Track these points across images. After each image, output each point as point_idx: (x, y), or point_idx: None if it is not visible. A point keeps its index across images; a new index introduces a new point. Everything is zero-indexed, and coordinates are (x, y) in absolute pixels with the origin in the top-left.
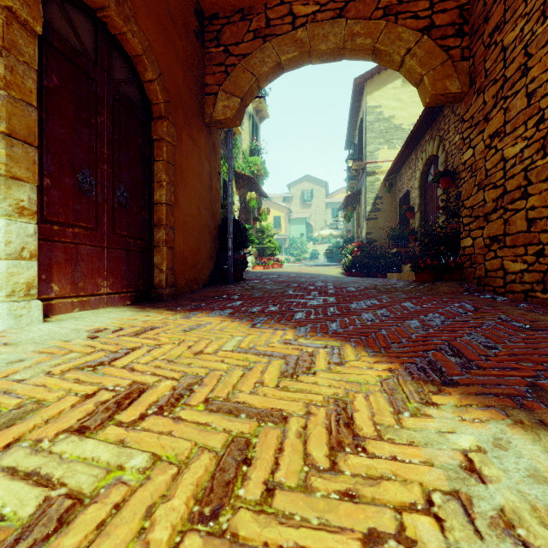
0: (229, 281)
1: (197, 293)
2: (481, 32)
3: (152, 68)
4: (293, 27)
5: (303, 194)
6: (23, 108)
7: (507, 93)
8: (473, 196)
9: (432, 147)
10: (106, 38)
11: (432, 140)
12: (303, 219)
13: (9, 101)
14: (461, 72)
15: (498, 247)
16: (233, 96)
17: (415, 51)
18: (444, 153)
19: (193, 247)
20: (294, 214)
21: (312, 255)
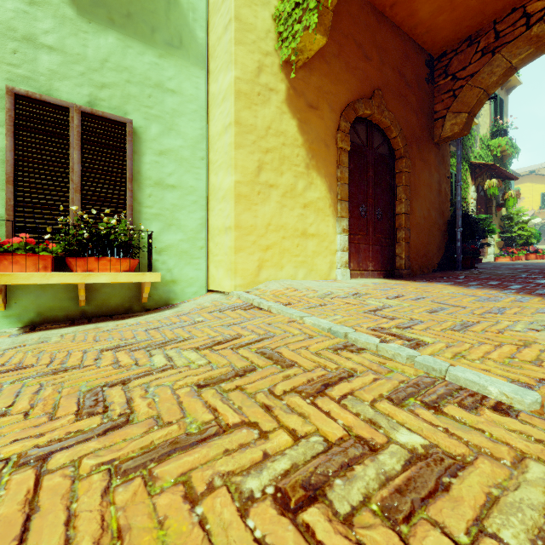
0: (458, 268)
1: (427, 275)
2: None
3: (396, 129)
4: (526, 27)
5: None
6: (344, 186)
7: None
8: None
9: None
10: (371, 128)
11: None
12: None
13: (341, 186)
14: None
15: None
16: (460, 113)
17: None
18: None
19: (423, 241)
20: None
21: None
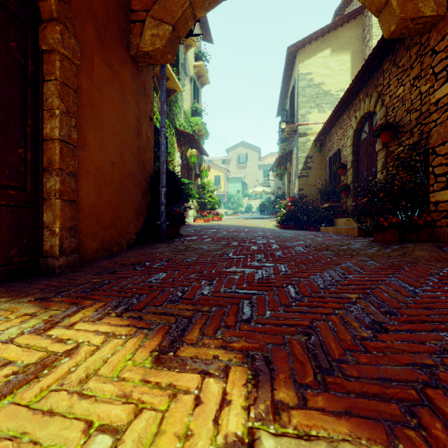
0: (162, 239)
1: (114, 258)
2: None
3: None
4: None
5: (239, 158)
6: None
7: None
8: None
9: (369, 104)
10: None
11: (369, 97)
12: (239, 178)
13: None
14: None
15: None
16: (163, 23)
17: None
18: (384, 108)
19: (111, 200)
20: (232, 174)
21: (246, 209)
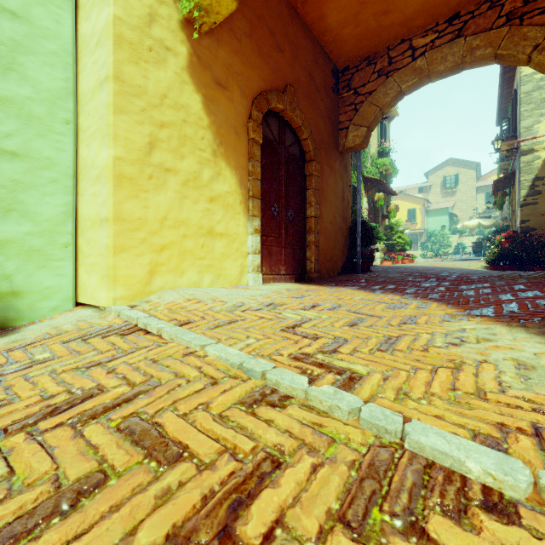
0: (358, 271)
1: (334, 278)
2: None
3: (306, 131)
4: (412, 59)
5: (445, 181)
6: (256, 182)
7: None
8: None
9: None
10: (283, 125)
11: None
12: (444, 209)
13: (252, 181)
14: None
15: None
16: (361, 127)
17: (544, 46)
18: None
19: (330, 245)
20: (433, 205)
21: (456, 250)
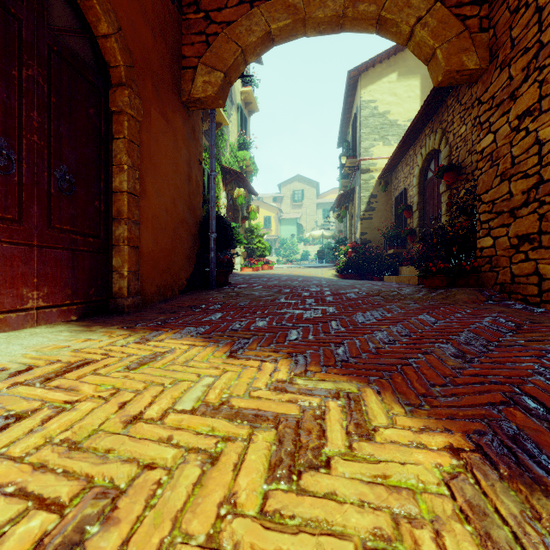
0: (212, 286)
1: (170, 302)
2: None
3: (108, 18)
4: None
5: (294, 194)
6: None
7: (543, 62)
8: (493, 189)
9: (434, 141)
10: None
11: (434, 134)
12: (294, 220)
13: None
14: (479, 45)
15: (531, 248)
16: (215, 70)
17: (427, 20)
18: (448, 147)
19: (166, 246)
20: (285, 214)
21: (302, 256)
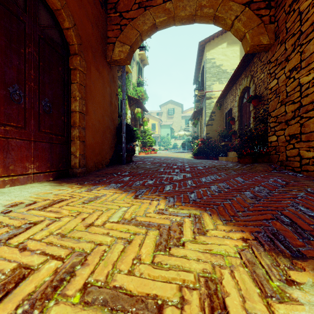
0: (123, 162)
1: (101, 171)
2: (283, 4)
3: (69, 19)
4: (163, 1)
5: (168, 111)
6: None
7: (302, 42)
8: (277, 109)
9: (246, 82)
10: None
11: (246, 78)
12: (168, 125)
13: None
14: (269, 31)
15: (296, 142)
16: (125, 44)
17: (241, 17)
18: (254, 85)
19: (98, 141)
20: (163, 122)
21: (173, 146)
